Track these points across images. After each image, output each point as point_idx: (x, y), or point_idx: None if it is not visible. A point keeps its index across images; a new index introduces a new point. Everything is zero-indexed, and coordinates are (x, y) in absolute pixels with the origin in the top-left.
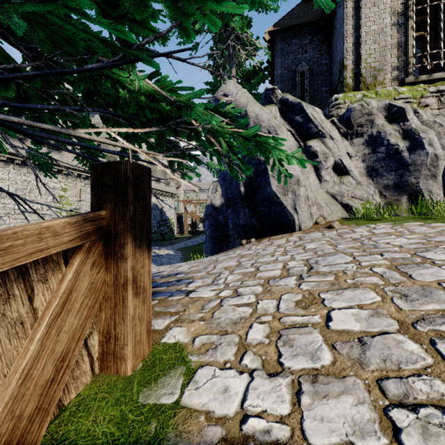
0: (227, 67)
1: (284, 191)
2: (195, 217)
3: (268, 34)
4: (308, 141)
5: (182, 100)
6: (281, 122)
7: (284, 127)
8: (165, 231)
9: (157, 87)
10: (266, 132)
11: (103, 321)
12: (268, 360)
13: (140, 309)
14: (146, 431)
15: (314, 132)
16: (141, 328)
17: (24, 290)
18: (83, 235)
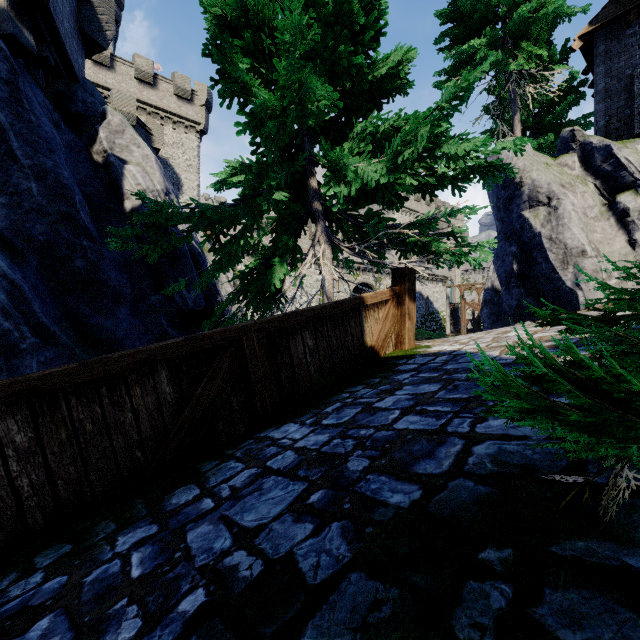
0: (507, 116)
1: (563, 265)
2: (478, 310)
3: (579, 40)
4: (618, 195)
5: (427, 240)
6: (581, 175)
7: (584, 181)
8: (432, 328)
9: (417, 237)
10: (545, 199)
11: (396, 330)
12: (463, 343)
13: (410, 326)
14: (413, 353)
15: (628, 182)
16: (411, 334)
17: (377, 310)
18: (391, 295)
